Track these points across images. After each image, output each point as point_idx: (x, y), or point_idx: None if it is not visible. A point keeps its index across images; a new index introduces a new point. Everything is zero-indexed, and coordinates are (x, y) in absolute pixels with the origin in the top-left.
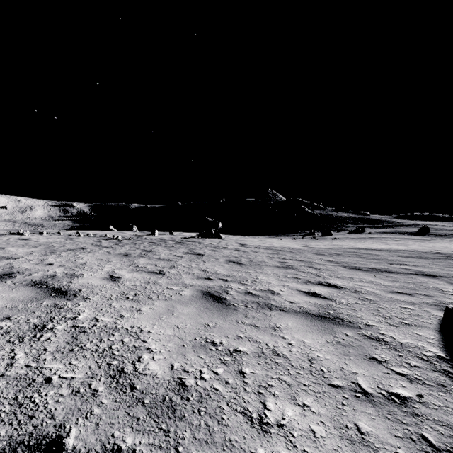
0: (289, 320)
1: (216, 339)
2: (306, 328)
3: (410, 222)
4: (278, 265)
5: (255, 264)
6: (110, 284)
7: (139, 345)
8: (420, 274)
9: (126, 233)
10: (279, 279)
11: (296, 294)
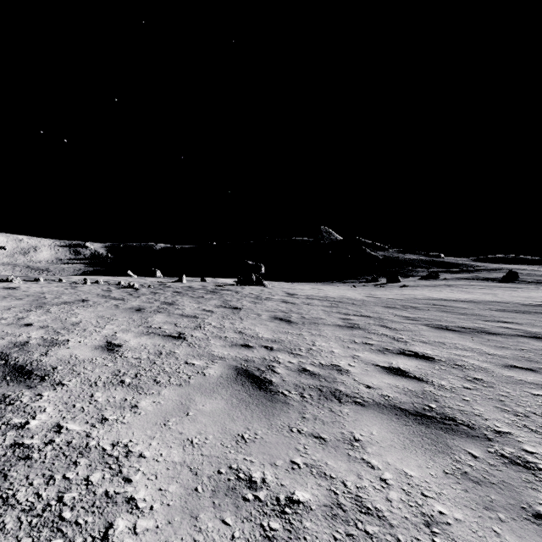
0: (373, 425)
1: (256, 471)
2: (402, 442)
3: (493, 266)
4: (340, 323)
5: (310, 322)
6: (103, 356)
7: (115, 491)
8: (531, 336)
9: (147, 280)
10: (345, 346)
11: (374, 372)
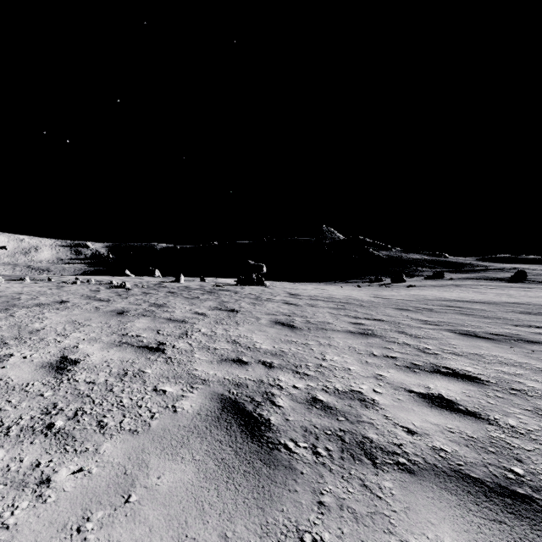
0: (440, 521)
1: None
2: None
3: (499, 266)
4: (351, 328)
5: (316, 327)
6: (44, 380)
7: None
8: None
9: (143, 280)
10: (363, 361)
11: (410, 403)
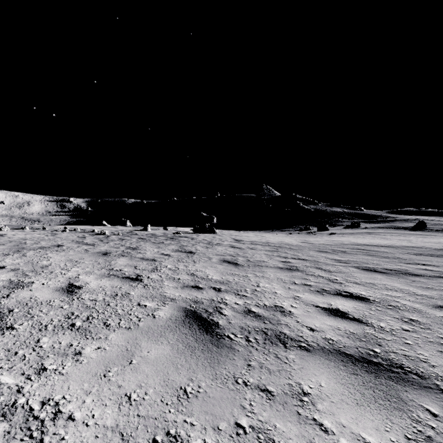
0: (320, 374)
1: (196, 438)
2: (354, 395)
3: (405, 217)
4: (280, 265)
5: (254, 264)
6: (61, 298)
7: None
8: None
9: (118, 228)
10: (286, 287)
11: (315, 313)
